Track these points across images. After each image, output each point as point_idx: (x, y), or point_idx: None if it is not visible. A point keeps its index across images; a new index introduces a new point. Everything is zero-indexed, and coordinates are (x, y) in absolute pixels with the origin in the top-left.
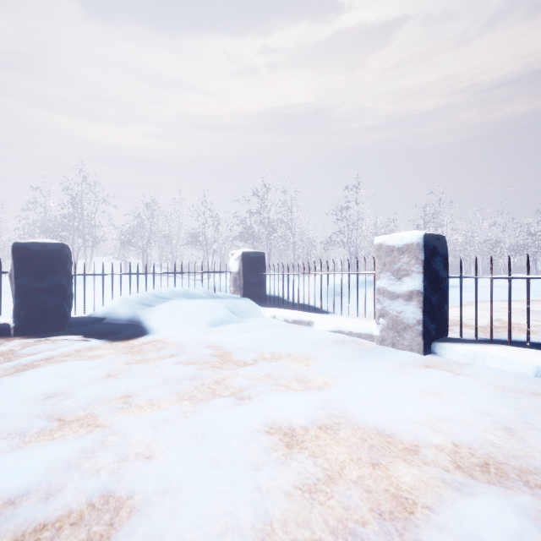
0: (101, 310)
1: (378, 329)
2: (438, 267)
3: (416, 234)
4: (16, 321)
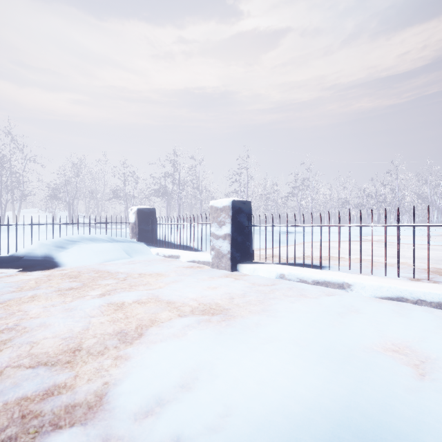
0: (22, 251)
1: (211, 257)
2: (242, 220)
3: (228, 200)
4: None
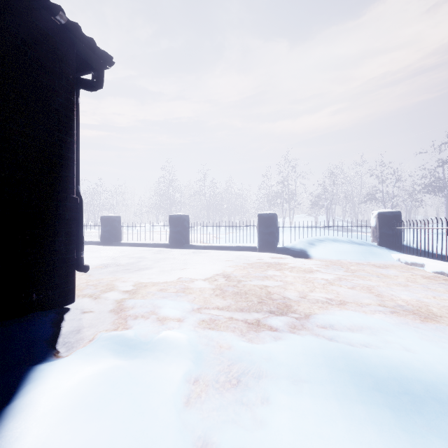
0: (290, 245)
1: None
2: None
3: None
4: (258, 246)
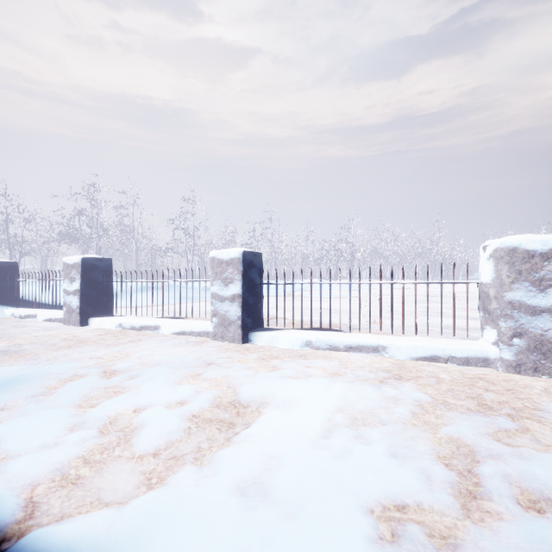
0: None
1: (63, 314)
2: (96, 276)
3: (78, 257)
4: None
